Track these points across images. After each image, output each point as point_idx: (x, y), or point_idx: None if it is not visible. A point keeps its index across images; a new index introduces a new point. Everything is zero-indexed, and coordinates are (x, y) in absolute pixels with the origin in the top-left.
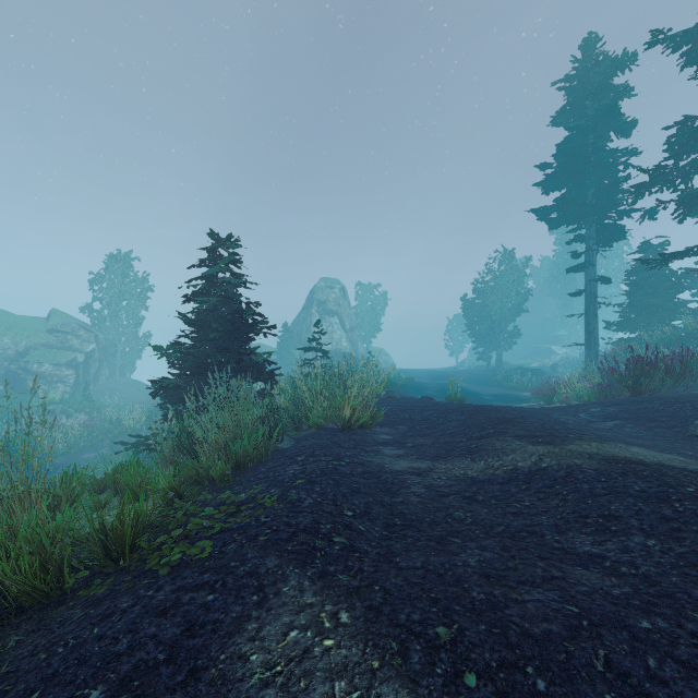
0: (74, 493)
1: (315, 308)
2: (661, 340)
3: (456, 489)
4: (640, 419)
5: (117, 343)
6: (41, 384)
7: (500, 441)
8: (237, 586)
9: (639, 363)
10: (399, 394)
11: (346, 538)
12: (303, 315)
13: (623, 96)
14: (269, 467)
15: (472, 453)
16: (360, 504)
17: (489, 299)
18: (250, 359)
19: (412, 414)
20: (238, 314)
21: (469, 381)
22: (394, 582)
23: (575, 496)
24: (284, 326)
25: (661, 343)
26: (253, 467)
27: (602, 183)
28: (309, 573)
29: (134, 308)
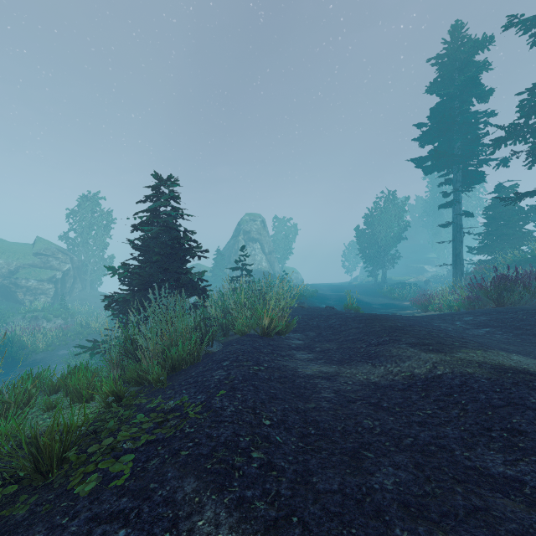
0: (24, 398)
1: (242, 236)
2: (512, 261)
3: (362, 394)
4: (508, 327)
5: (87, 263)
6: (28, 295)
7: (395, 348)
8: (151, 517)
9: (502, 280)
10: (307, 303)
11: (264, 452)
12: (232, 242)
13: (483, 70)
14: (199, 371)
15: (372, 358)
16: (277, 411)
17: (376, 229)
18: (186, 277)
19: (319, 322)
20: (176, 241)
21: (361, 293)
22: (312, 512)
23: (474, 406)
24: (217, 250)
25: (512, 263)
26: (186, 369)
27: (466, 138)
28: (226, 499)
29: (101, 236)
